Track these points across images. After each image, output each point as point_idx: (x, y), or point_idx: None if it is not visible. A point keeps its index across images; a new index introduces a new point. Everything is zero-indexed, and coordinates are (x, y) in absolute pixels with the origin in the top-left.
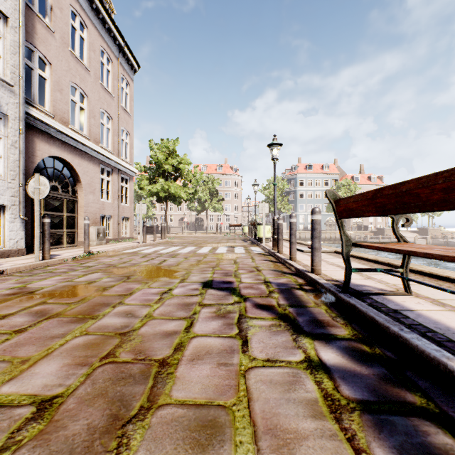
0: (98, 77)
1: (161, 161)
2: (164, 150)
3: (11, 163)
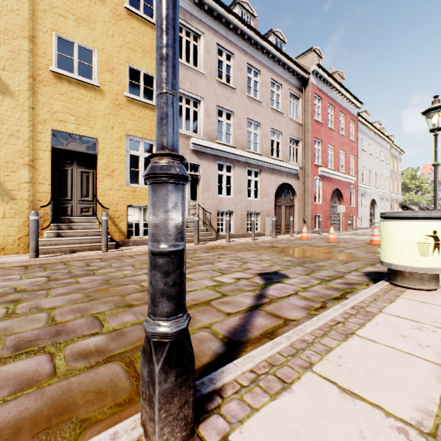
0: (394, 170)
1: (406, 183)
2: (408, 176)
3: (388, 208)
